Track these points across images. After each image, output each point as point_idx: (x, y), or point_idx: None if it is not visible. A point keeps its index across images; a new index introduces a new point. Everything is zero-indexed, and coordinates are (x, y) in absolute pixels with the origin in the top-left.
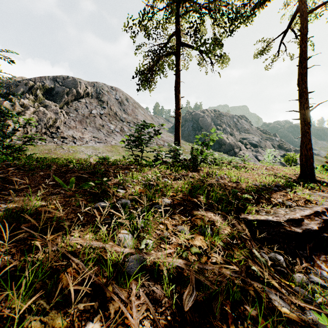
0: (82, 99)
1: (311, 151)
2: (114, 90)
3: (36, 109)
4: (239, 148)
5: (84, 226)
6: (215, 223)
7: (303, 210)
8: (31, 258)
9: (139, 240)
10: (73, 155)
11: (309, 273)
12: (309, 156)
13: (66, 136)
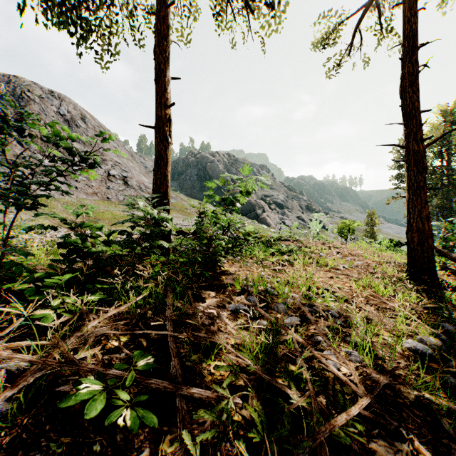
0: None
1: (430, 225)
2: (55, 98)
3: None
4: (261, 209)
5: None
6: None
7: None
8: None
9: None
10: None
11: None
12: (427, 234)
13: None
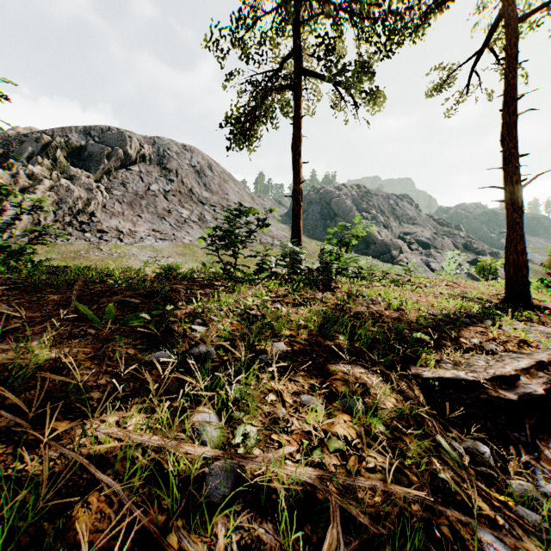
0: (134, 165)
1: (524, 256)
2: (188, 152)
3: (55, 182)
4: (398, 250)
5: (127, 399)
6: (368, 387)
7: (517, 359)
8: (18, 472)
9: (230, 427)
10: (117, 261)
11: (532, 474)
12: (520, 264)
13: (106, 228)
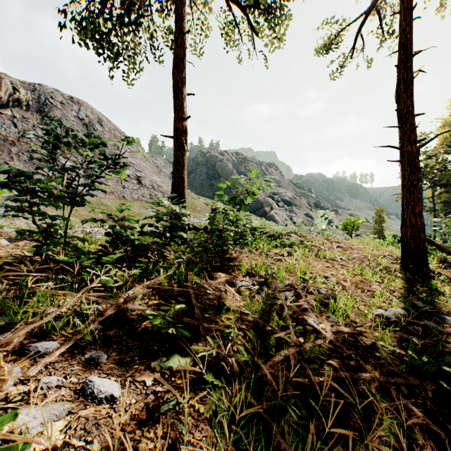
0: (6, 109)
1: (422, 220)
2: (75, 104)
3: None
4: (269, 207)
5: None
6: None
7: None
8: None
9: None
10: None
11: None
12: (419, 228)
13: None
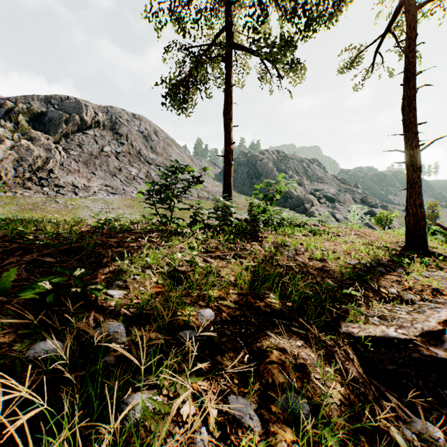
0: (90, 130)
1: (422, 210)
2: (137, 120)
3: (16, 143)
4: (310, 203)
5: None
6: (309, 370)
7: (436, 309)
8: None
9: None
10: (71, 212)
11: None
12: (419, 217)
13: (63, 183)
